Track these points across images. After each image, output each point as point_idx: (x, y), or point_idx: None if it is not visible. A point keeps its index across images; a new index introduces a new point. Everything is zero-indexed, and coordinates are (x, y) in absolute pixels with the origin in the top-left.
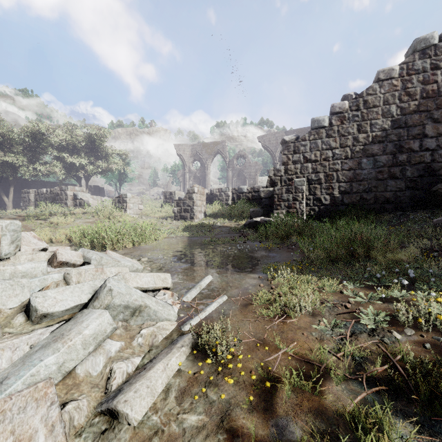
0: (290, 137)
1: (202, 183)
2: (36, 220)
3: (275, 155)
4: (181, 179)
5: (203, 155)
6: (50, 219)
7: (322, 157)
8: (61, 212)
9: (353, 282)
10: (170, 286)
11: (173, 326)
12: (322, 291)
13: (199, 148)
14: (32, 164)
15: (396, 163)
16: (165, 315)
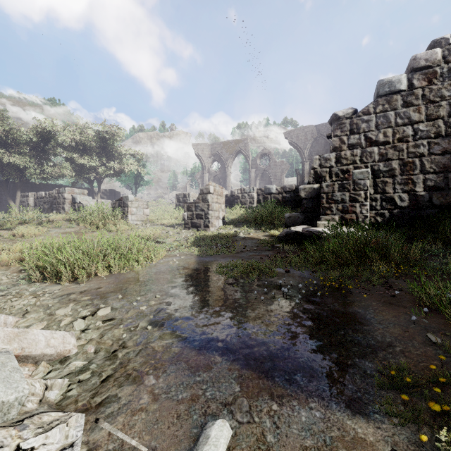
0: (345, 111)
1: (222, 185)
2: None
3: (304, 153)
4: (200, 182)
5: (223, 154)
6: (12, 230)
7: (396, 137)
8: (38, 219)
9: None
10: None
11: None
12: None
13: (219, 148)
14: (39, 166)
15: None
16: None
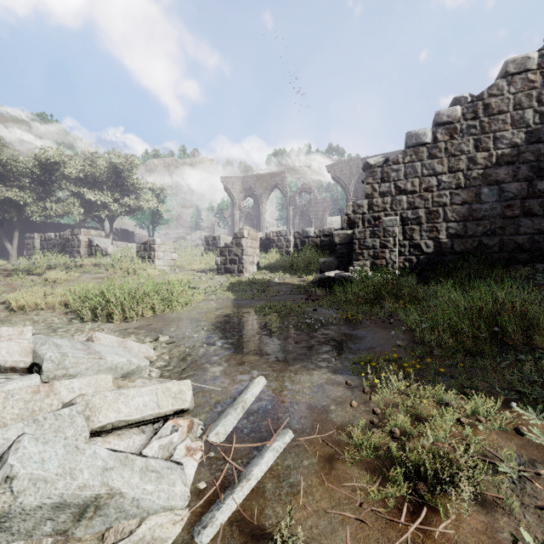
0: (376, 160)
1: (255, 225)
2: (27, 276)
3: (349, 189)
4: (230, 221)
5: (257, 189)
6: (44, 275)
7: (422, 187)
8: (64, 264)
9: (530, 405)
10: (190, 405)
11: (179, 525)
12: (477, 427)
13: (252, 181)
14: (41, 202)
15: (532, 193)
16: (161, 501)
